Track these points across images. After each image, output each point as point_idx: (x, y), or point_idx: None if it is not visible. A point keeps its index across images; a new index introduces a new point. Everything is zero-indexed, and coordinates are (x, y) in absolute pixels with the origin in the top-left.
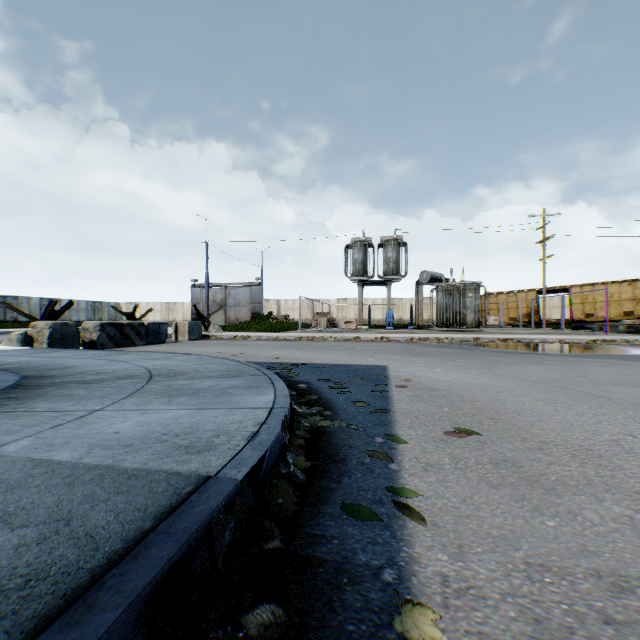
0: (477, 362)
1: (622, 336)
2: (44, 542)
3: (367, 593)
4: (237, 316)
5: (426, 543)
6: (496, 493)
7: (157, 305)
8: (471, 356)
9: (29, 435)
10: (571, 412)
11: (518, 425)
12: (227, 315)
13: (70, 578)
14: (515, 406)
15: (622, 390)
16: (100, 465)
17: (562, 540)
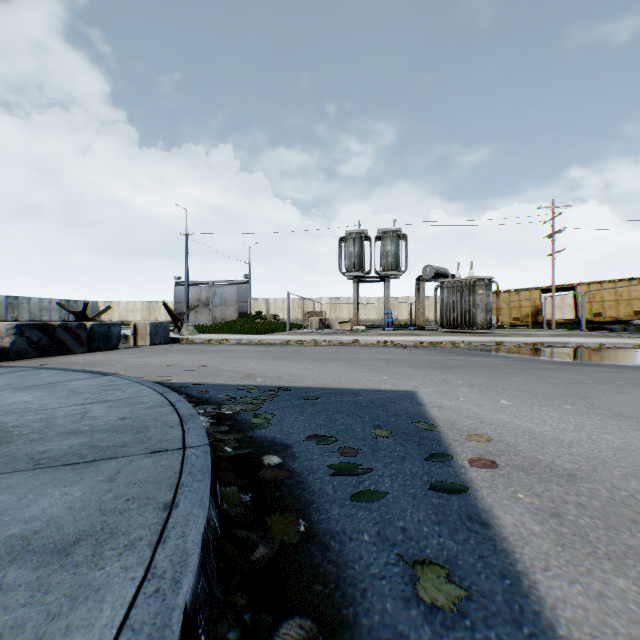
0: (544, 383)
1: None
2: None
3: None
4: (223, 316)
5: None
6: None
7: (138, 304)
8: (521, 370)
9: None
10: None
11: None
12: (213, 315)
13: None
14: None
15: None
16: None
17: None
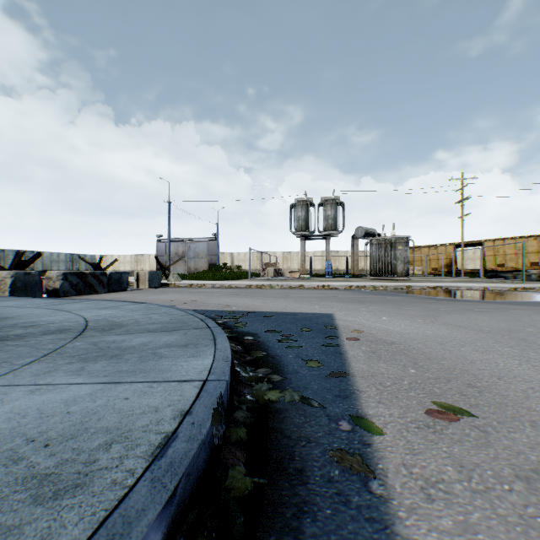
0: (419, 310)
1: (538, 284)
2: None
3: None
4: (196, 266)
5: None
6: None
7: (127, 257)
8: (410, 303)
9: None
10: None
11: (510, 397)
12: (188, 266)
13: None
14: (488, 366)
15: None
16: None
17: None
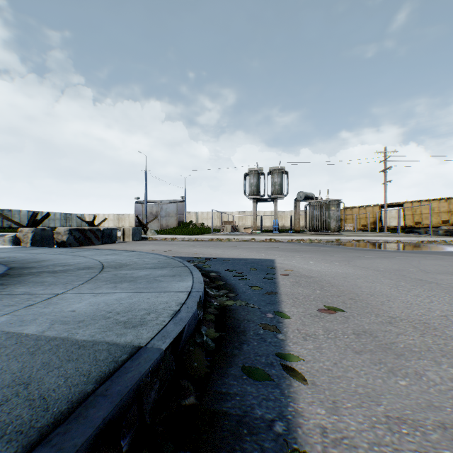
0: (339, 257)
1: (442, 238)
2: (5, 403)
3: (262, 443)
4: (167, 224)
5: (308, 399)
6: (359, 358)
7: (110, 216)
8: (334, 252)
9: (7, 313)
10: (410, 294)
11: (372, 304)
12: (160, 223)
13: (22, 436)
14: (369, 289)
15: (446, 277)
16: (58, 337)
17: (413, 397)
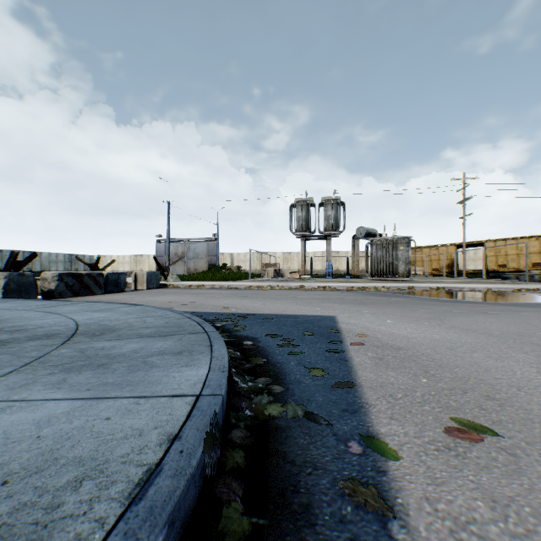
0: (423, 312)
1: None
2: None
3: None
4: (196, 267)
5: None
6: None
7: (126, 257)
8: (414, 305)
9: None
10: None
11: (534, 411)
12: (187, 266)
13: None
14: (505, 375)
15: None
16: None
17: None
